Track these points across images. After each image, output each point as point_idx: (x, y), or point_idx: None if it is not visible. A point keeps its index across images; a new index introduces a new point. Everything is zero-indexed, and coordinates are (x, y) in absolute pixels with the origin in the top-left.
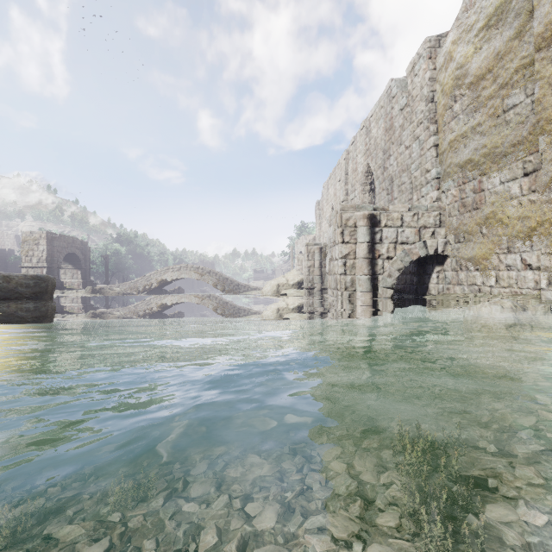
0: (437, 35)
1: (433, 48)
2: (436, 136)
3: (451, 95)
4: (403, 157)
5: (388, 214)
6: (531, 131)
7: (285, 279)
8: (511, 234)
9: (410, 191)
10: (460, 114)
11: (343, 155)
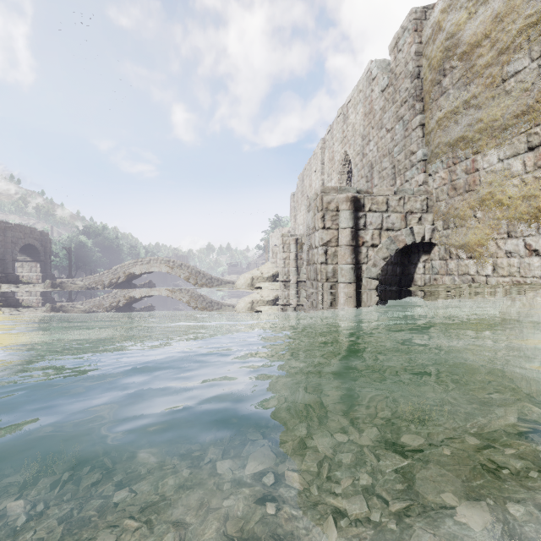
0: (423, 7)
1: (419, 20)
2: (423, 115)
3: (440, 68)
4: (384, 141)
5: (373, 197)
6: (539, 98)
7: (260, 271)
8: (514, 216)
9: (391, 176)
10: (450, 88)
11: (319, 144)
